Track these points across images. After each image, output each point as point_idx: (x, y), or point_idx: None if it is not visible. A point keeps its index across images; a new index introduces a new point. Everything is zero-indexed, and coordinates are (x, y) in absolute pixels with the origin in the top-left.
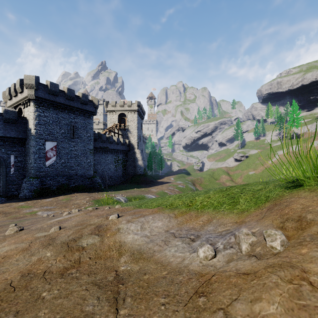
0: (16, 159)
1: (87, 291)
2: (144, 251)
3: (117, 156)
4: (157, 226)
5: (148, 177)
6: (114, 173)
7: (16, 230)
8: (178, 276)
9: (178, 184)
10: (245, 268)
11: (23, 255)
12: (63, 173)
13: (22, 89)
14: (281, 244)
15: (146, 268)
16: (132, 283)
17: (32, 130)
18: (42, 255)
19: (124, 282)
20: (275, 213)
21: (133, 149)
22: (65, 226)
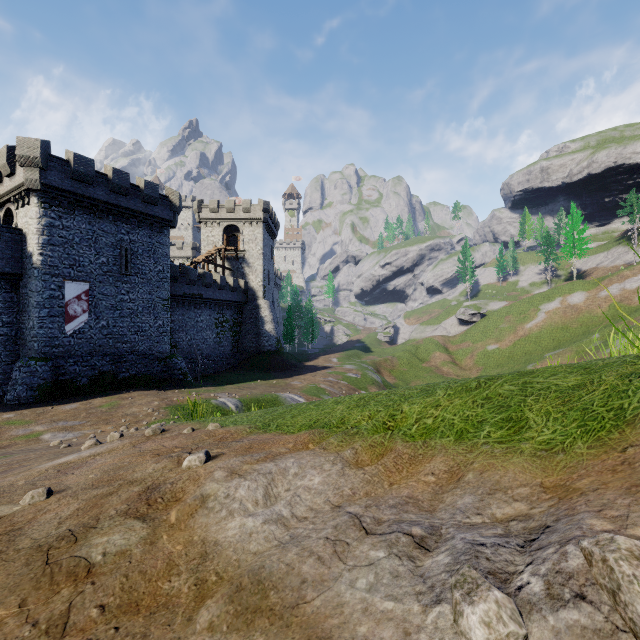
0: None
1: None
2: (272, 579)
3: (221, 313)
4: (309, 488)
5: (286, 356)
6: (214, 349)
7: None
8: None
9: (347, 370)
10: None
11: None
12: (104, 348)
13: (12, 168)
14: None
15: None
16: None
17: (34, 258)
18: None
19: None
20: None
21: (254, 300)
22: (67, 486)
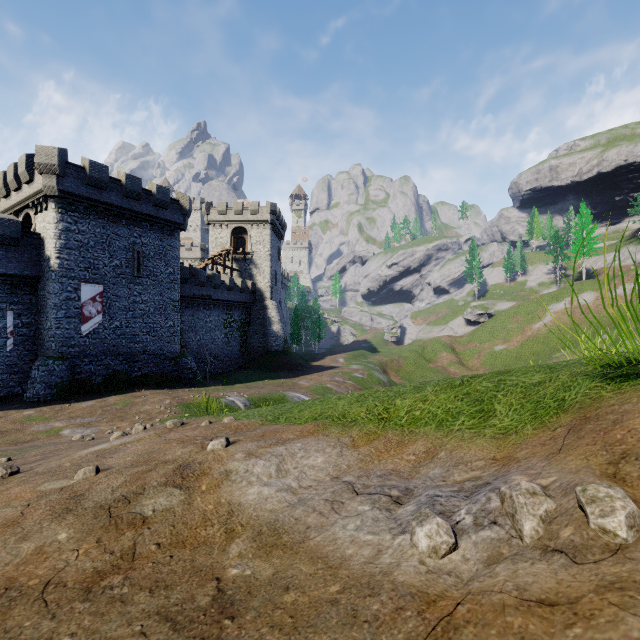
0: (18, 321)
1: (144, 639)
2: (284, 526)
3: (229, 314)
4: (313, 465)
5: (293, 356)
6: (222, 349)
7: (2, 475)
8: (368, 599)
9: (353, 370)
10: (541, 586)
11: (2, 538)
12: (117, 348)
13: (30, 175)
14: (628, 524)
15: (289, 572)
16: (256, 617)
17: (51, 261)
18: (48, 539)
19: (236, 613)
20: (589, 440)
21: (262, 301)
22: (110, 466)
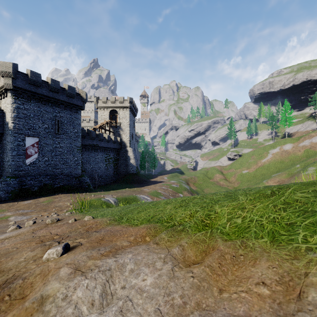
0: None
1: None
2: None
3: (108, 154)
4: (141, 289)
5: (141, 176)
6: (104, 172)
7: None
8: None
9: (172, 183)
10: None
11: None
12: (46, 172)
13: None
14: None
15: None
16: None
17: (9, 124)
18: None
19: None
20: None
21: (125, 147)
22: None
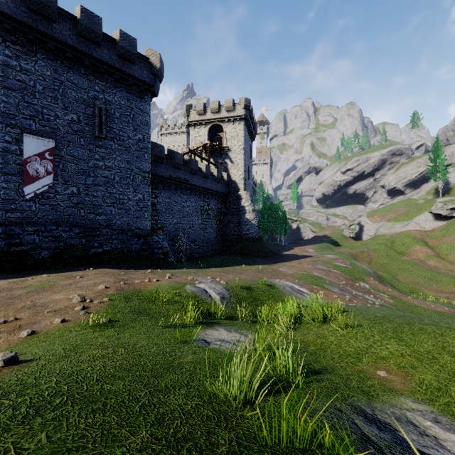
0: None
1: None
2: None
3: (206, 201)
4: None
5: (266, 244)
6: (199, 235)
7: None
8: None
9: (332, 259)
10: None
11: None
12: (73, 219)
13: None
14: None
15: None
16: None
17: None
18: None
19: None
20: None
21: (236, 192)
22: None
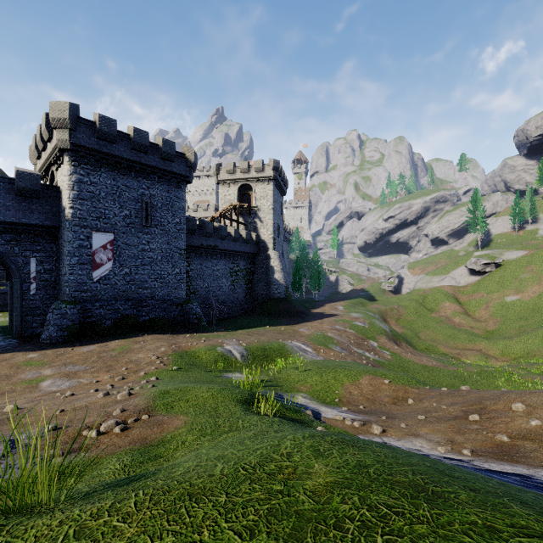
0: (40, 267)
1: None
2: None
3: (235, 263)
4: None
5: (294, 303)
6: (228, 296)
7: None
8: None
9: (354, 318)
10: None
11: None
12: (127, 294)
13: (50, 133)
14: None
15: None
16: None
17: (66, 211)
18: None
19: None
20: None
21: (265, 251)
22: None
